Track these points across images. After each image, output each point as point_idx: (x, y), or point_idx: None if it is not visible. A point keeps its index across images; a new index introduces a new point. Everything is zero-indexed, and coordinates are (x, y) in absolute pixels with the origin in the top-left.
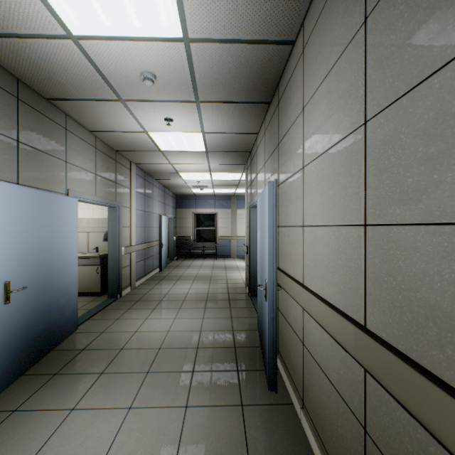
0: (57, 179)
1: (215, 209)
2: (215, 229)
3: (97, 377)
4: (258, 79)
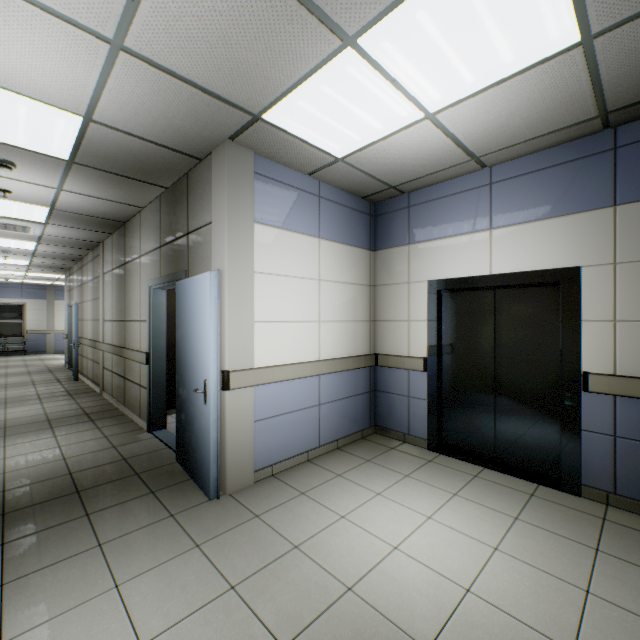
0: None
1: (23, 299)
2: (23, 323)
3: None
4: (71, 257)
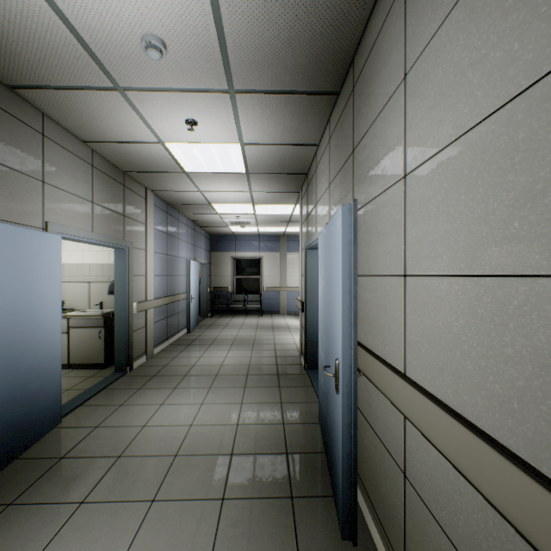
0: (27, 206)
1: (259, 252)
2: (259, 278)
3: (73, 510)
4: (323, 49)
